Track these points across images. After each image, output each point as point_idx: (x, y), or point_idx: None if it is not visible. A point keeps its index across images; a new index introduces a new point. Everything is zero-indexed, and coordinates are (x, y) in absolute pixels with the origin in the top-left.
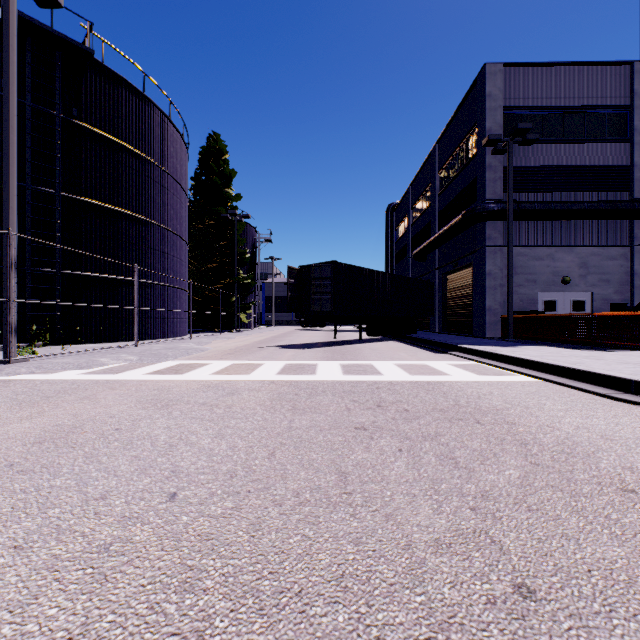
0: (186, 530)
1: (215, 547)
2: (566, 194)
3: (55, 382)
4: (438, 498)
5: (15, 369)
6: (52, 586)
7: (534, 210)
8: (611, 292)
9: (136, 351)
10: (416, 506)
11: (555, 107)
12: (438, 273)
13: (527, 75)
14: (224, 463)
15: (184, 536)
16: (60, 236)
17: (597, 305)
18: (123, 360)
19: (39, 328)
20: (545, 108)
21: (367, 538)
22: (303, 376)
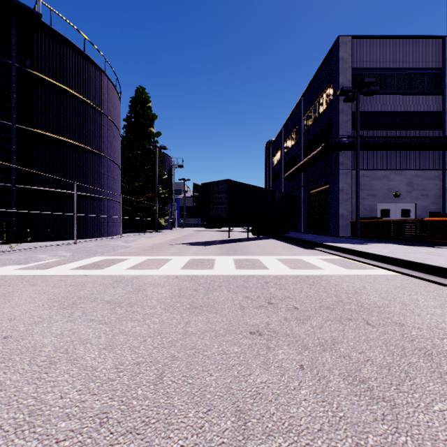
0: None
1: None
2: (397, 132)
3: None
4: None
5: None
6: None
7: (375, 143)
8: (429, 203)
9: (73, 248)
10: None
11: (389, 68)
12: (303, 190)
13: (369, 45)
14: (100, 395)
15: None
16: (15, 158)
17: (419, 213)
18: (58, 256)
19: None
20: (382, 69)
21: None
22: (203, 270)
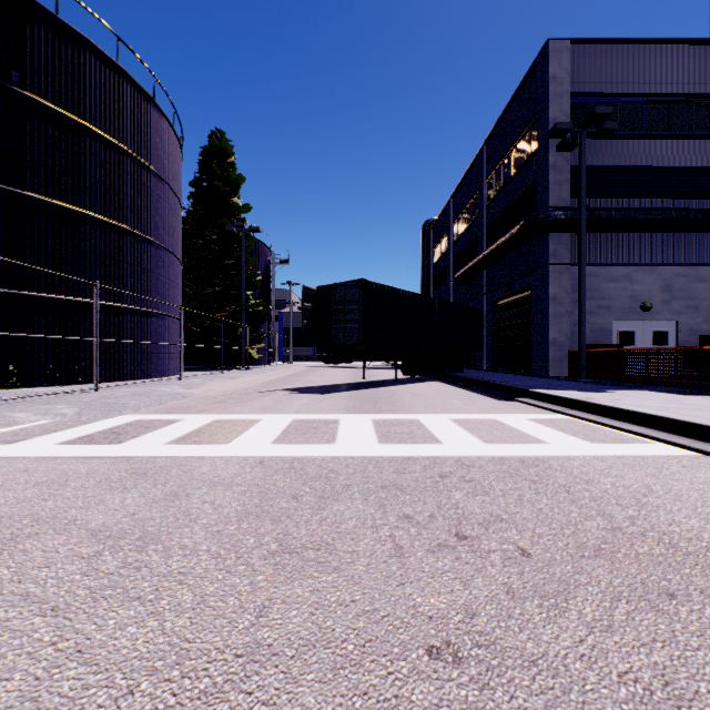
0: None
1: None
2: (646, 201)
3: None
4: None
5: None
6: None
7: (610, 219)
8: (700, 321)
9: (86, 399)
10: None
11: (633, 94)
12: (486, 299)
13: (599, 54)
14: None
15: None
16: None
17: (683, 337)
18: (52, 415)
19: None
20: (621, 95)
21: None
22: (315, 446)
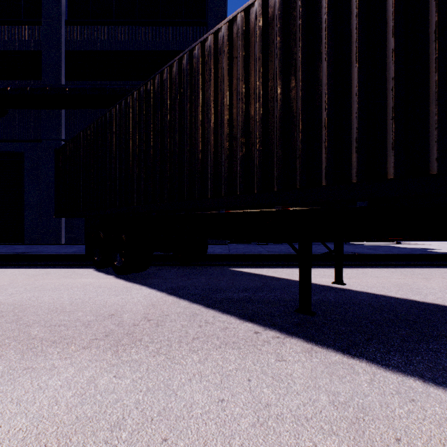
0: None
1: None
2: None
3: None
4: None
5: None
6: None
7: None
8: None
9: None
10: None
11: None
12: None
13: None
14: None
15: None
16: None
17: None
18: None
19: None
20: None
21: None
22: None
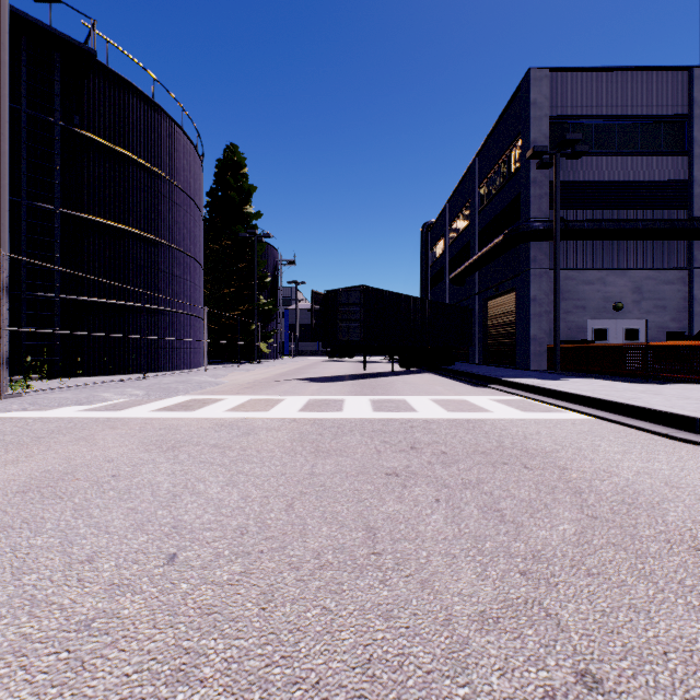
0: (184, 601)
1: (218, 623)
2: (618, 212)
3: (49, 420)
4: (482, 560)
5: (6, 405)
6: (16, 676)
7: (583, 229)
8: (667, 319)
9: (143, 385)
10: (457, 570)
11: (606, 116)
12: (478, 299)
13: (575, 81)
14: (234, 517)
15: (182, 609)
16: (59, 257)
17: (652, 334)
18: (128, 395)
19: (36, 359)
20: (595, 117)
21: (399, 611)
22: (328, 413)
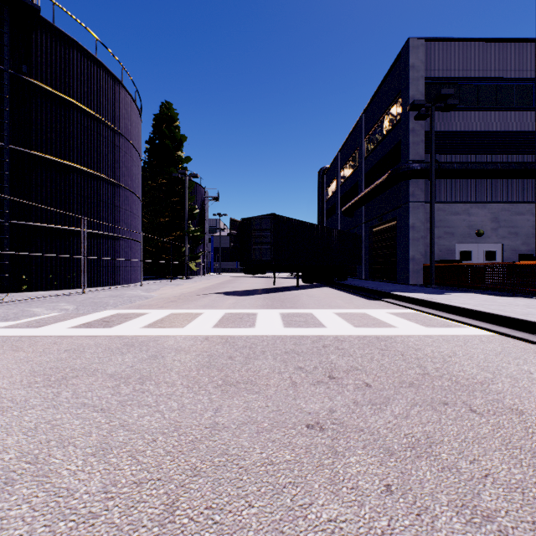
0: None
1: None
2: (480, 156)
3: None
4: None
5: None
6: None
7: (453, 169)
8: (519, 243)
9: (78, 299)
10: None
11: (470, 78)
12: (364, 227)
13: (446, 49)
14: None
15: None
16: (8, 187)
17: (507, 255)
18: (58, 310)
19: None
20: (461, 79)
21: None
22: (241, 329)
